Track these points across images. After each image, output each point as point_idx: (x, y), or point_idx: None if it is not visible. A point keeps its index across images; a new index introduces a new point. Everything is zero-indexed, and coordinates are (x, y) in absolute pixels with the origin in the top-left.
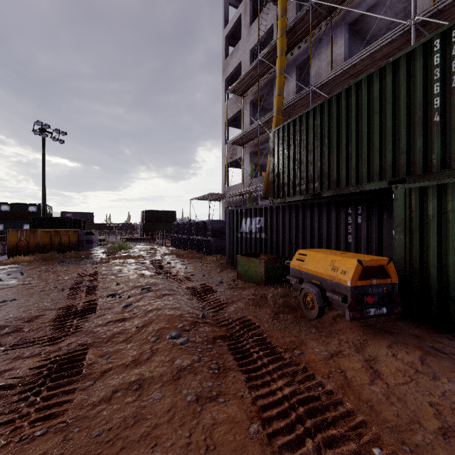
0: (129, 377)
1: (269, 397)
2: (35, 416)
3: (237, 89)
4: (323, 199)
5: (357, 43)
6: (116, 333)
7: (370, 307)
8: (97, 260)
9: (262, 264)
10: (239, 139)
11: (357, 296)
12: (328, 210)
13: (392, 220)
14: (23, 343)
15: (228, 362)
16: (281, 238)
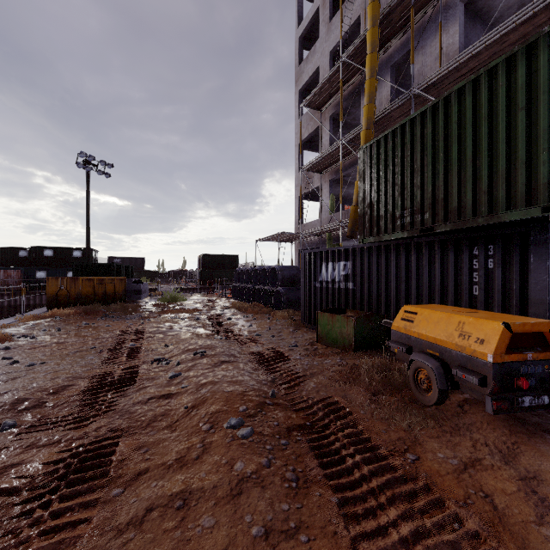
0: (171, 486)
1: (377, 539)
2: (37, 545)
3: (313, 101)
4: (435, 236)
5: (477, 29)
6: (158, 414)
7: (523, 395)
8: (145, 314)
9: (350, 324)
10: (317, 164)
11: (503, 377)
12: (443, 250)
13: (543, 263)
14: (42, 424)
15: (310, 470)
16: (375, 289)
